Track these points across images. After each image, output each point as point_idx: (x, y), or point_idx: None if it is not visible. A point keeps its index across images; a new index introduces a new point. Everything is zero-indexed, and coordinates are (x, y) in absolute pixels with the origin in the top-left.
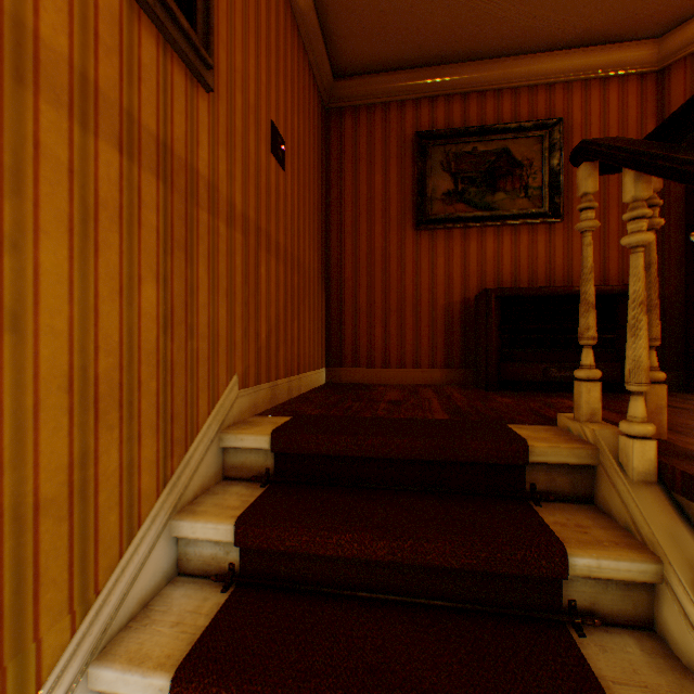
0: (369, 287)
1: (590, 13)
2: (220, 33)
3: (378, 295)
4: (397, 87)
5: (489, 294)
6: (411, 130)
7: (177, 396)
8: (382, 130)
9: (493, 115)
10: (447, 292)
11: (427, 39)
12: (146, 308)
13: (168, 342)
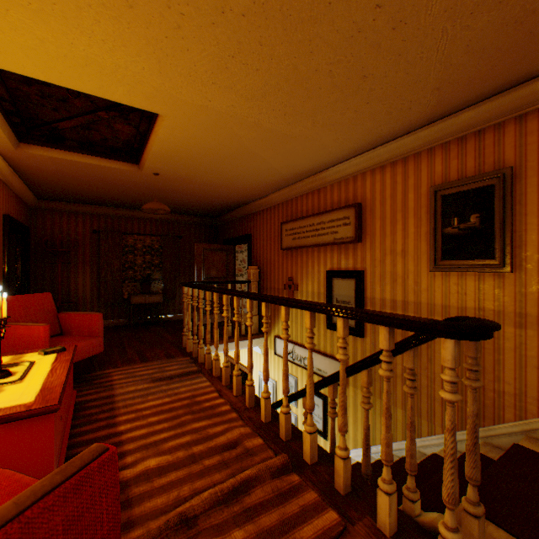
0: None
1: None
2: (527, 233)
3: None
4: None
5: None
6: None
7: (486, 399)
8: None
9: None
10: None
11: None
12: None
13: (480, 377)
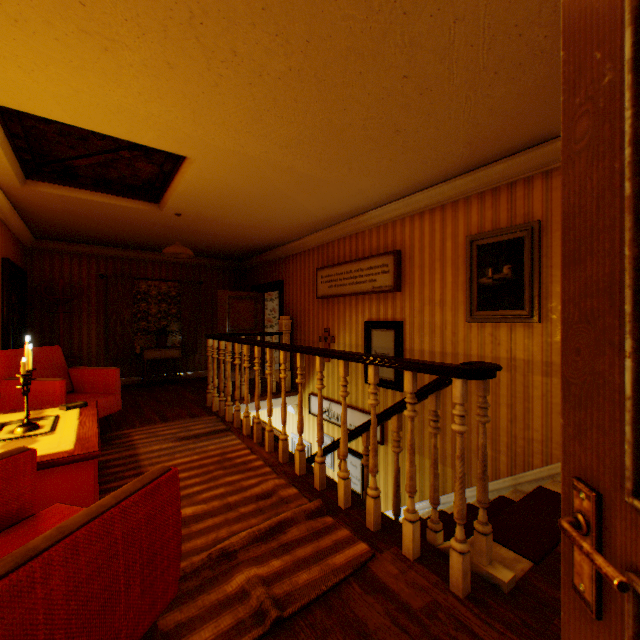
0: None
1: None
2: (553, 284)
3: None
4: None
5: None
6: None
7: (517, 447)
8: None
9: None
10: None
11: None
12: (501, 413)
13: (512, 426)
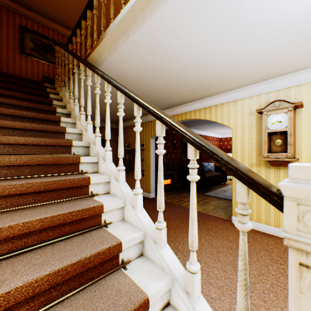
0: (1, 66)
1: (71, 24)
2: None
3: (5, 70)
4: (13, 7)
5: (45, 77)
6: (19, 23)
7: None
8: (7, 17)
9: (48, 34)
10: (32, 77)
11: (25, 0)
12: None
13: None
